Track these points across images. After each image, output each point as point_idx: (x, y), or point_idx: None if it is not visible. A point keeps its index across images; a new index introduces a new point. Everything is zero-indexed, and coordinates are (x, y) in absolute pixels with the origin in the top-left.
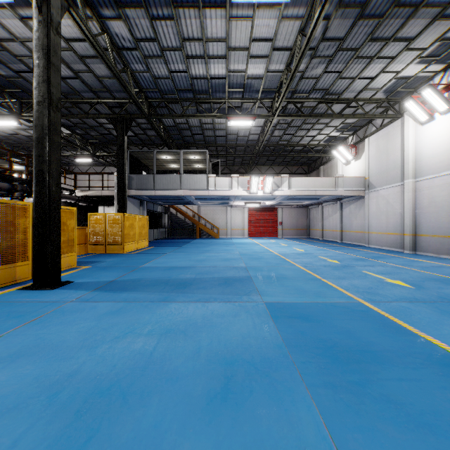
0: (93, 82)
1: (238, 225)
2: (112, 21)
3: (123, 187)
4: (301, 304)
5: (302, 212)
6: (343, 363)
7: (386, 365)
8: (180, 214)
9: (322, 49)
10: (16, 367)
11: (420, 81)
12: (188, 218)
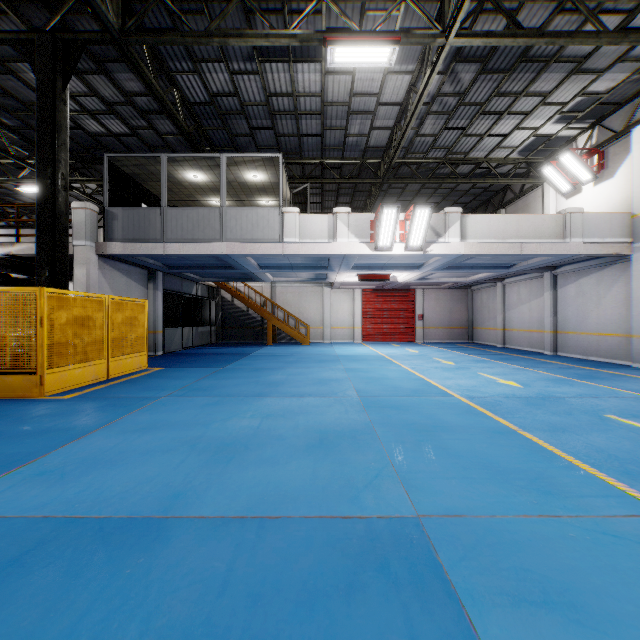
0: None
1: (343, 320)
2: None
3: (52, 220)
4: None
5: (459, 297)
6: None
7: None
8: (239, 301)
9: None
10: None
11: None
12: (252, 307)
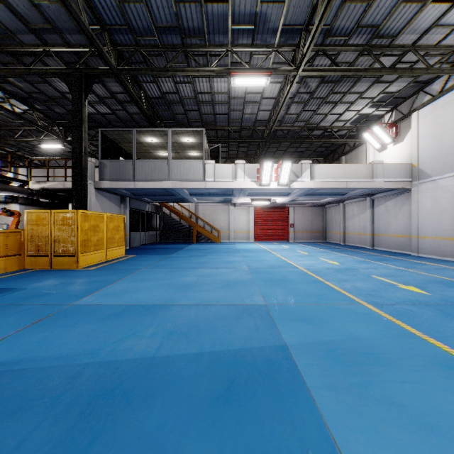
0: (28, 12)
1: (242, 227)
2: None
3: (80, 172)
4: None
5: (317, 212)
6: None
7: None
8: (174, 215)
9: None
10: None
11: None
12: (183, 219)
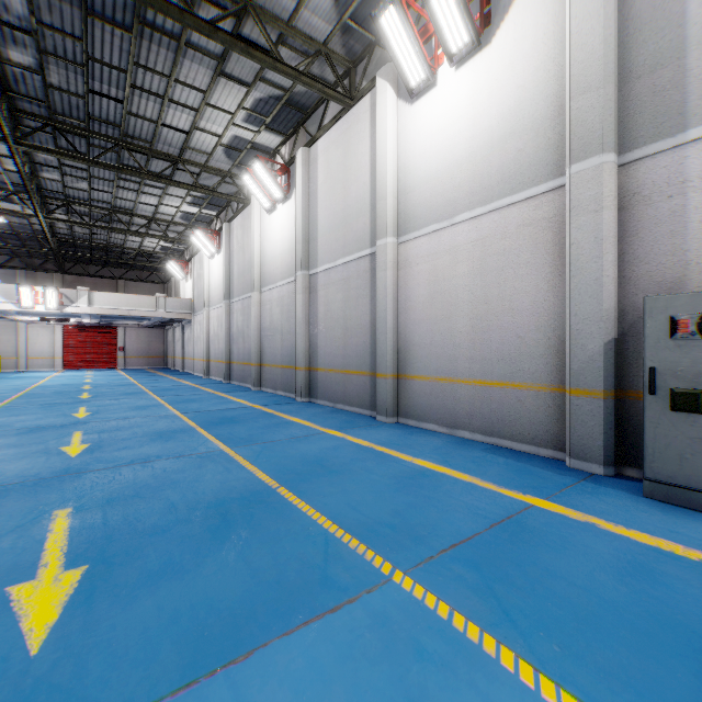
0: None
1: (42, 351)
2: None
3: None
4: None
5: (157, 334)
6: None
7: None
8: None
9: (70, 171)
10: None
11: (209, 218)
12: None
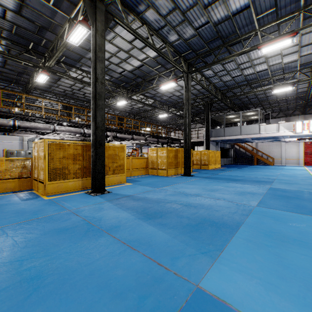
0: (195, 92)
1: (292, 156)
2: (205, 71)
3: (208, 137)
4: (289, 189)
5: None
6: (281, 197)
7: (298, 199)
8: (242, 149)
9: None
10: (193, 185)
11: None
12: (248, 151)
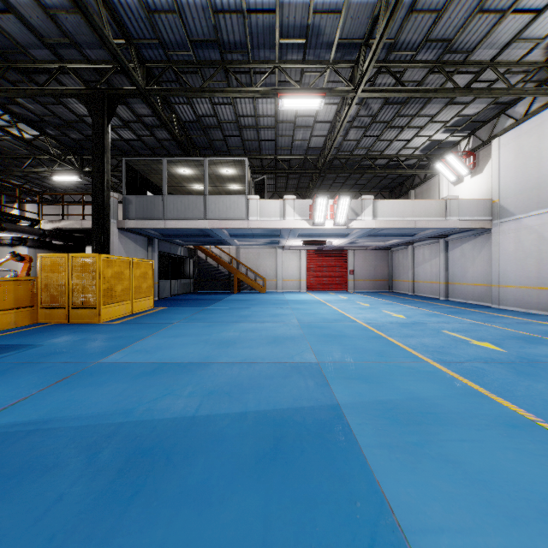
0: (42, 23)
1: (292, 274)
2: None
3: (102, 210)
4: None
5: (382, 256)
6: None
7: None
8: (211, 259)
9: None
10: None
11: None
12: (222, 264)
